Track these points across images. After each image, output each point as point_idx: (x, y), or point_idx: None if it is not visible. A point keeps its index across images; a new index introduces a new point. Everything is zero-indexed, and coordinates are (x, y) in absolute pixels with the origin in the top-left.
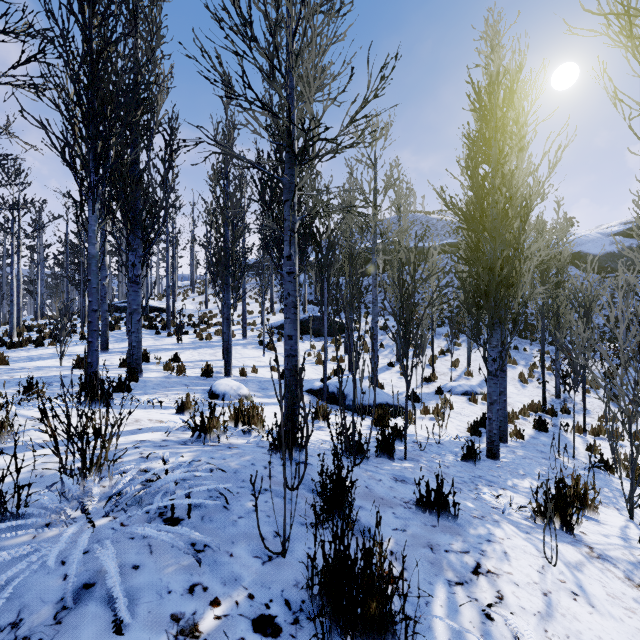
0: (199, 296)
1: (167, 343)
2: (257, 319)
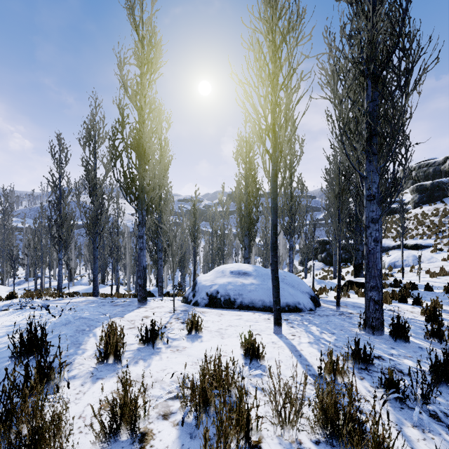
0: None
1: None
2: None
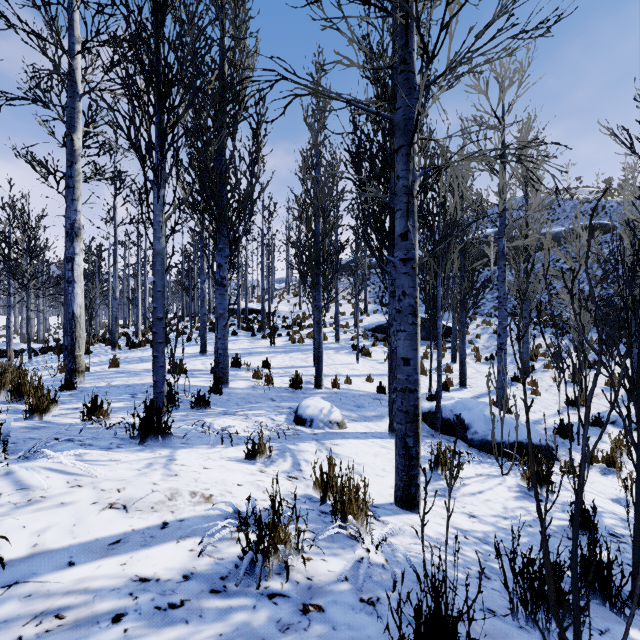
0: (293, 298)
1: (261, 346)
2: (350, 321)
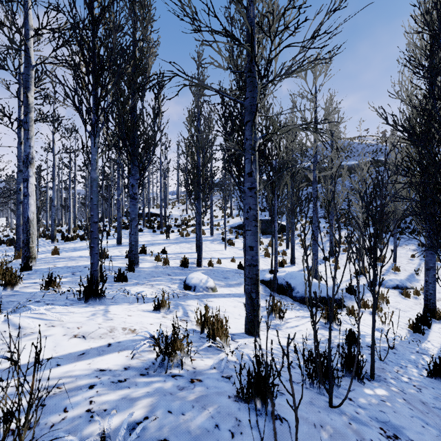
0: (182, 205)
1: (160, 239)
2: (220, 221)
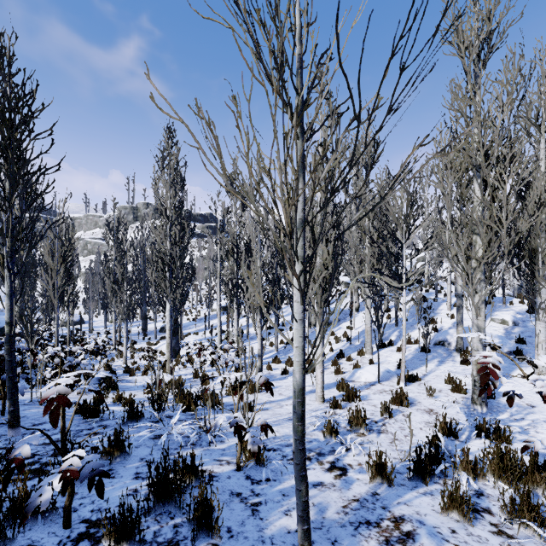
0: None
1: None
2: None
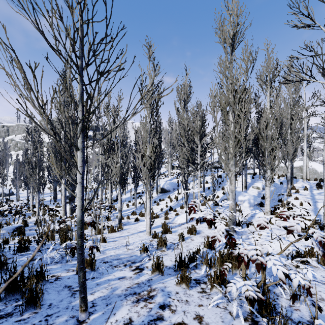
0: None
1: None
2: None
